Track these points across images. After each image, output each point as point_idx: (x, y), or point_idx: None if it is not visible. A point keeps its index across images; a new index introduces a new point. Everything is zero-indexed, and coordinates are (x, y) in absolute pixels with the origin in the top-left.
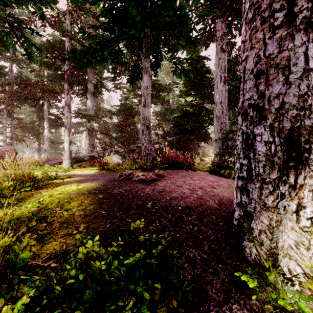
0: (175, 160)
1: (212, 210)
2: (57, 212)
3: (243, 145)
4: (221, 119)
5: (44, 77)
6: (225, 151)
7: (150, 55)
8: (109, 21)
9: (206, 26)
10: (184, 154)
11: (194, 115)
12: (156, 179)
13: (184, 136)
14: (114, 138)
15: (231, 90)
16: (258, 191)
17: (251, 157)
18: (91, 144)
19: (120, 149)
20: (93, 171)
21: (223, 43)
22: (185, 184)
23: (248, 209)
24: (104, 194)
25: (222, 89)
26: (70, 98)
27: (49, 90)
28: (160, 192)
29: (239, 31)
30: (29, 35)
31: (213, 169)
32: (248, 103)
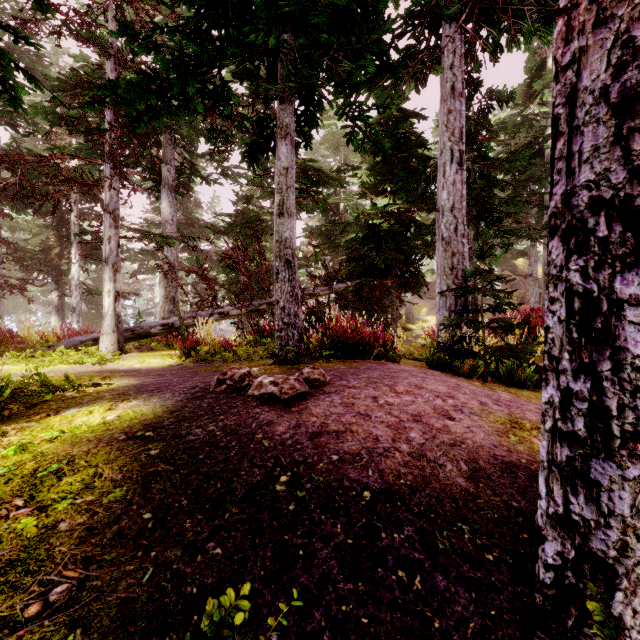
0: (351, 339)
1: (458, 500)
2: (13, 514)
3: (571, 332)
4: (452, 244)
5: (66, 151)
6: (464, 317)
7: (293, 96)
8: (197, 14)
9: (418, 41)
10: (370, 319)
11: (392, 236)
12: (306, 394)
13: (371, 280)
14: (219, 284)
15: (471, 182)
16: (636, 492)
17: (605, 373)
18: (169, 297)
19: (232, 309)
20: (169, 360)
21: (457, 78)
22: (378, 407)
23: (596, 545)
24: (165, 444)
25: (454, 178)
26: (116, 195)
27: (66, 177)
28: (314, 438)
29: (491, 54)
30: (36, 61)
31: (437, 358)
32: (588, 197)
